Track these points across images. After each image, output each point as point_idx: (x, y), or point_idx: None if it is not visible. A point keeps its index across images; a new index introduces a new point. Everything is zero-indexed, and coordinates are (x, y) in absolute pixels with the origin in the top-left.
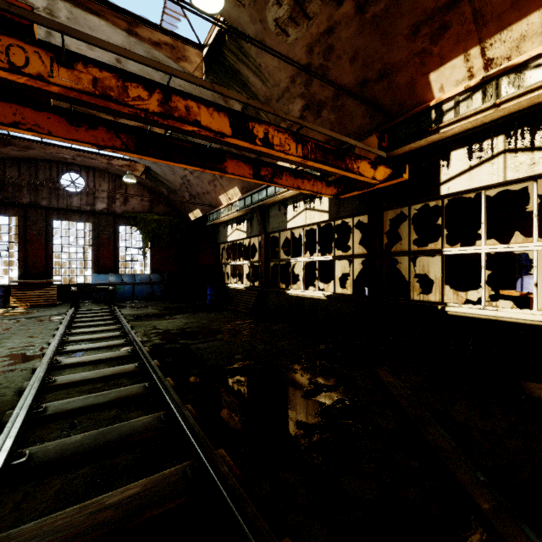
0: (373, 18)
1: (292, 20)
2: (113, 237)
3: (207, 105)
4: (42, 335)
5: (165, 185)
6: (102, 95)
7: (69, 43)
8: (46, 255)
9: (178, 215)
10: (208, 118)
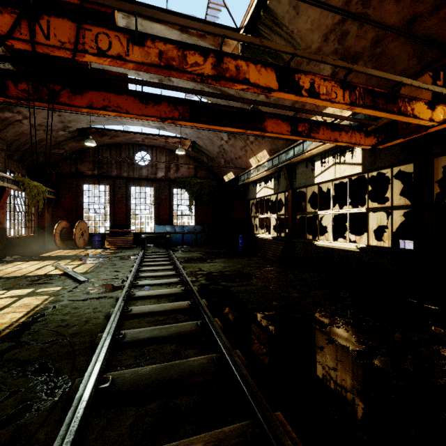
0: None
1: None
2: (168, 197)
3: (255, 62)
4: (123, 271)
5: (206, 155)
6: (165, 65)
7: None
8: (126, 211)
9: (215, 178)
10: (256, 74)
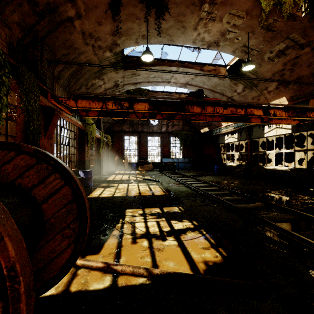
0: None
1: (277, 56)
2: (168, 142)
3: (256, 108)
4: (169, 179)
5: None
6: (232, 113)
7: (177, 77)
8: (145, 150)
9: (194, 130)
10: (256, 112)
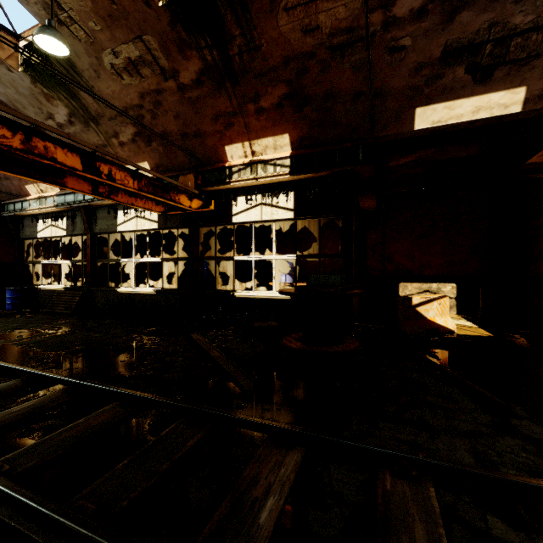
0: (189, 98)
1: (127, 71)
2: None
3: (62, 147)
4: None
5: None
6: None
7: None
8: None
9: None
10: (63, 156)
